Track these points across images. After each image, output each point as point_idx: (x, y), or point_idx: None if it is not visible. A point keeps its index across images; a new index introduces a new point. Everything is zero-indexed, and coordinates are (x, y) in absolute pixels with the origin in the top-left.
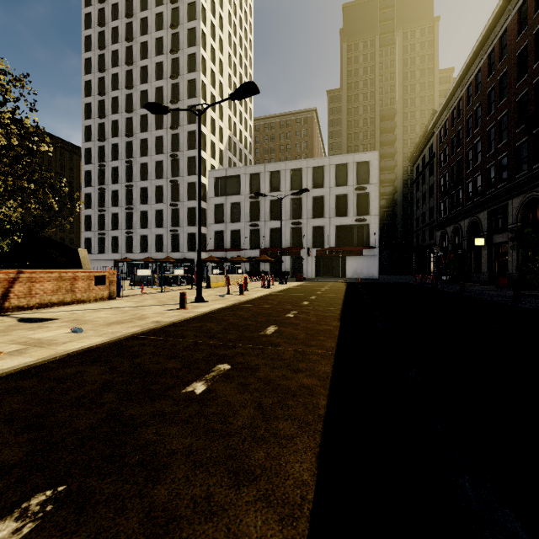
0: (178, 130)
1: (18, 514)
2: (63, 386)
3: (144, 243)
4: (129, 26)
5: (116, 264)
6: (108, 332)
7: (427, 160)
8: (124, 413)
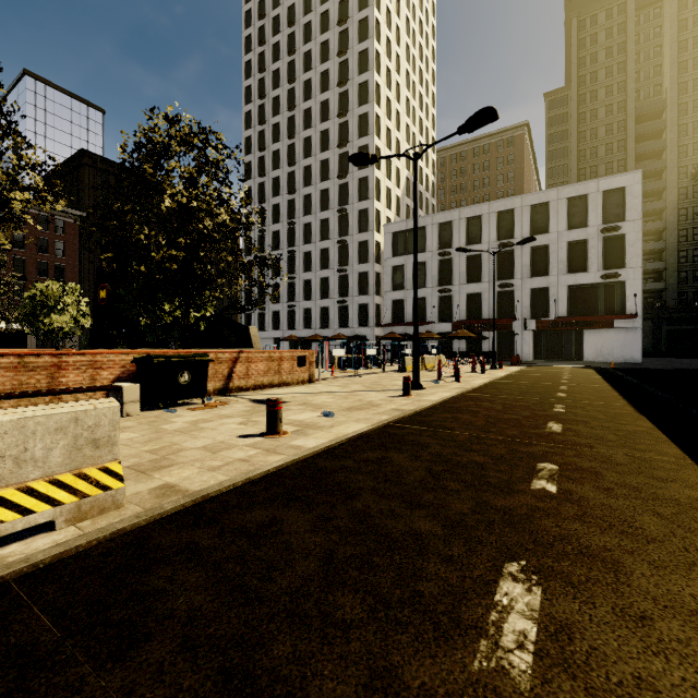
0: (347, 178)
1: (510, 577)
2: (388, 469)
3: (307, 318)
4: (291, 65)
5: (276, 342)
6: (359, 418)
7: None
8: (493, 503)
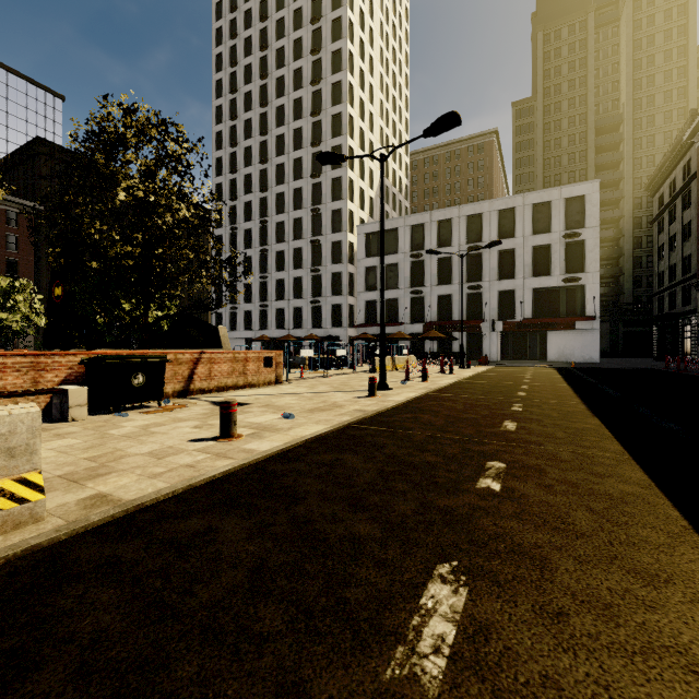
0: (320, 178)
1: (439, 579)
2: (339, 471)
3: (280, 318)
4: (263, 61)
5: (248, 343)
6: (320, 419)
7: (679, 186)
8: (437, 503)
